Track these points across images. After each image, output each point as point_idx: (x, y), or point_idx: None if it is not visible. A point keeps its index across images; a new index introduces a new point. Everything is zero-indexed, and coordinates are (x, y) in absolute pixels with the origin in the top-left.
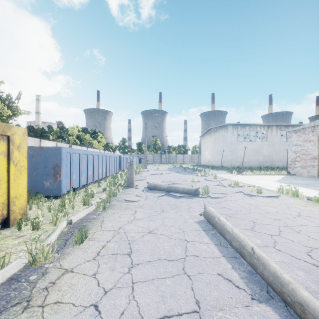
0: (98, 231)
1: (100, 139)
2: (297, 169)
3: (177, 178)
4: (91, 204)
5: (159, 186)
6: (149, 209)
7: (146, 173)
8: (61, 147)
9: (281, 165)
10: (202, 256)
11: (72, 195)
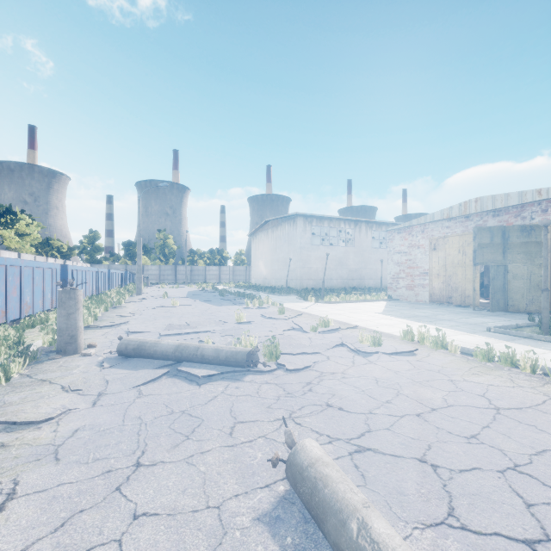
0: None
1: (25, 229)
2: (401, 290)
3: (204, 316)
4: None
5: (151, 346)
6: (83, 463)
7: (135, 306)
8: None
9: (373, 284)
10: None
11: None
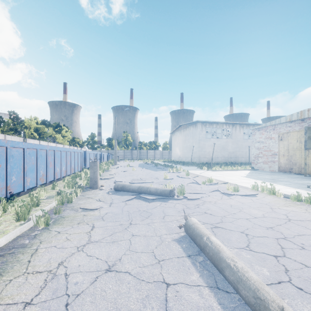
0: (19, 276)
1: (65, 134)
2: (260, 164)
3: (148, 175)
4: (28, 218)
5: (128, 186)
6: (112, 221)
7: (115, 170)
8: None
9: (244, 160)
10: None
11: (3, 205)
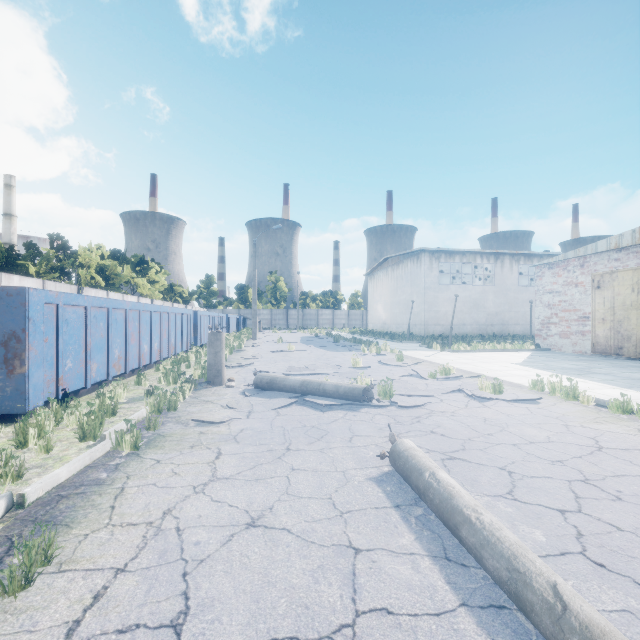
0: (99, 530)
1: (155, 277)
2: (553, 339)
3: (321, 361)
4: (102, 436)
5: (281, 381)
6: (254, 445)
7: (254, 350)
8: (26, 289)
9: (520, 331)
10: (403, 613)
11: (54, 413)
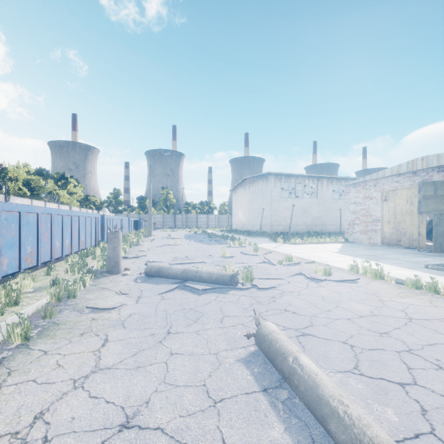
0: None
1: (73, 189)
2: (356, 234)
3: (198, 252)
4: None
5: (166, 270)
6: (139, 330)
7: (149, 244)
8: None
9: (333, 229)
10: None
11: None
